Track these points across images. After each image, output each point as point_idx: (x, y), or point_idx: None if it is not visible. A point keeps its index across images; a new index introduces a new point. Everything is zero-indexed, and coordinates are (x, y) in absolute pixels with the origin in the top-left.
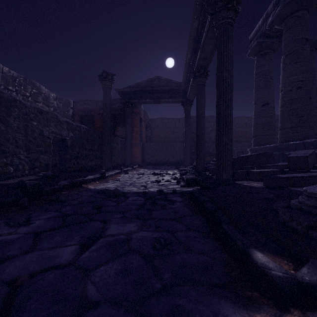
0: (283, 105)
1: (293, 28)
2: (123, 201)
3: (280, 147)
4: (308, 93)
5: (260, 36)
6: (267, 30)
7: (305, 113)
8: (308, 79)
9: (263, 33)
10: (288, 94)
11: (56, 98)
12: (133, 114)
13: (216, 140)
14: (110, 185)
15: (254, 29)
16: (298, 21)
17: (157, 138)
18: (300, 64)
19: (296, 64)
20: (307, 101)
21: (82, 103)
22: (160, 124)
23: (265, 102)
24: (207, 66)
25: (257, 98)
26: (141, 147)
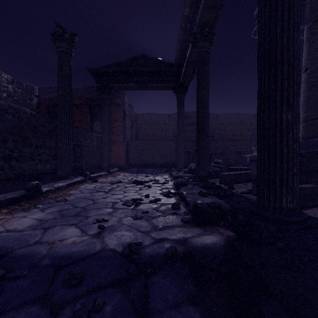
0: (310, 88)
1: None
2: None
3: (307, 144)
4: None
5: None
6: None
7: None
8: None
9: None
10: (317, 72)
11: (12, 82)
12: (115, 105)
13: (260, 121)
14: (23, 221)
15: None
16: None
17: (144, 136)
18: None
19: None
20: None
21: (51, 90)
22: (147, 120)
23: None
24: (214, 23)
25: None
26: (125, 146)
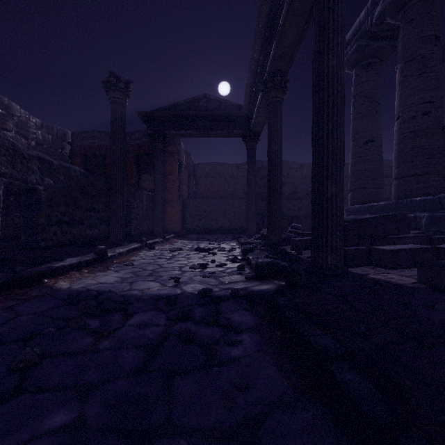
0: (401, 140)
1: (417, 19)
2: (115, 330)
3: (397, 206)
4: (441, 122)
5: (361, 37)
6: (373, 26)
7: (437, 152)
8: (441, 100)
9: (367, 32)
10: (409, 123)
11: (42, 126)
12: (168, 155)
13: (312, 191)
14: (107, 277)
15: (352, 28)
16: (425, 8)
17: (205, 192)
18: (429, 76)
19: (423, 75)
20: (439, 134)
21: (87, 135)
22: (209, 172)
23: (368, 137)
24: (286, 71)
25: (357, 132)
26: (180, 206)
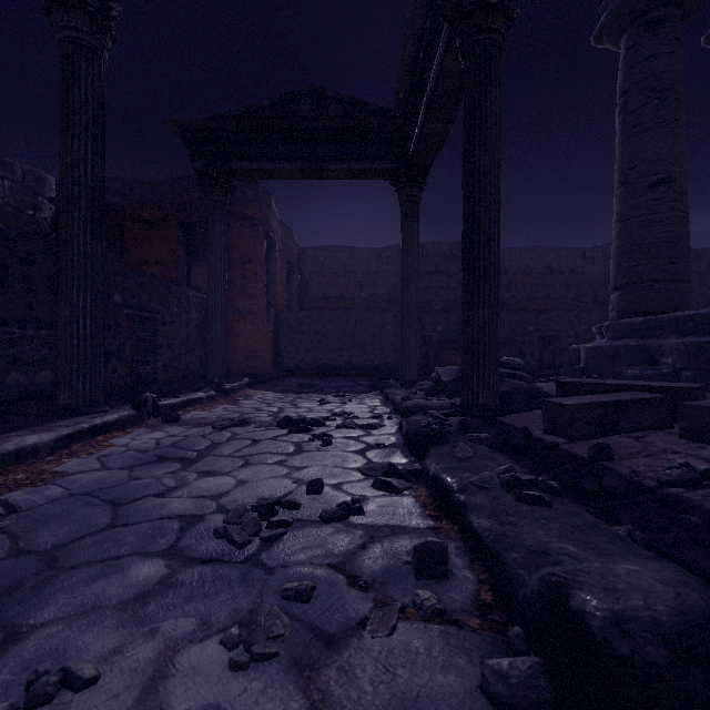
0: None
1: None
2: None
3: None
4: None
5: None
6: None
7: None
8: None
9: None
10: None
11: None
12: (246, 223)
13: None
14: None
15: None
16: None
17: (319, 301)
18: None
19: None
20: None
21: None
22: (327, 263)
23: (660, 174)
24: None
25: (633, 165)
26: (271, 324)
